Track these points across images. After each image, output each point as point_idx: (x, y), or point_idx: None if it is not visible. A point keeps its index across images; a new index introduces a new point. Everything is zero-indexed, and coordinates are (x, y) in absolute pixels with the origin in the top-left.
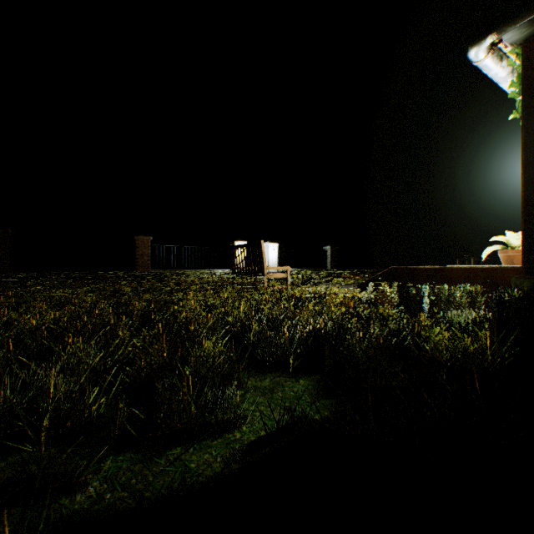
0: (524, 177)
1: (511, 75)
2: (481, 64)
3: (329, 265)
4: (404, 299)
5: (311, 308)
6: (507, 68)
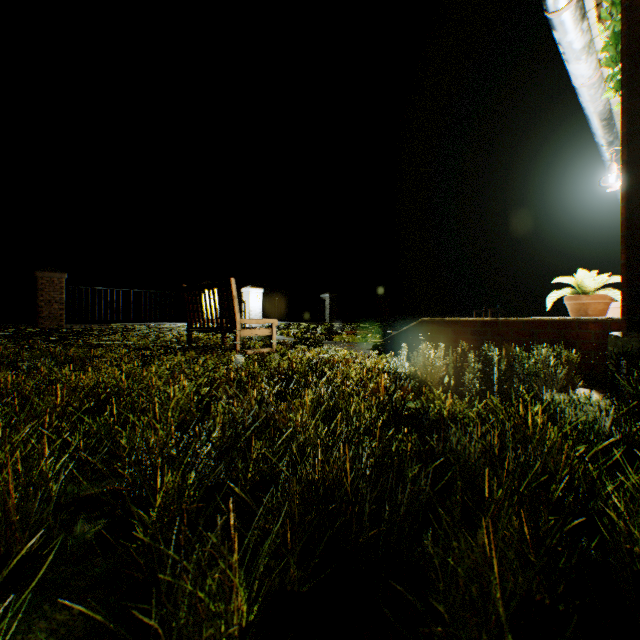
0: (624, 185)
1: (587, 49)
2: (560, 18)
3: (328, 318)
4: (456, 371)
5: (312, 396)
6: (586, 35)
